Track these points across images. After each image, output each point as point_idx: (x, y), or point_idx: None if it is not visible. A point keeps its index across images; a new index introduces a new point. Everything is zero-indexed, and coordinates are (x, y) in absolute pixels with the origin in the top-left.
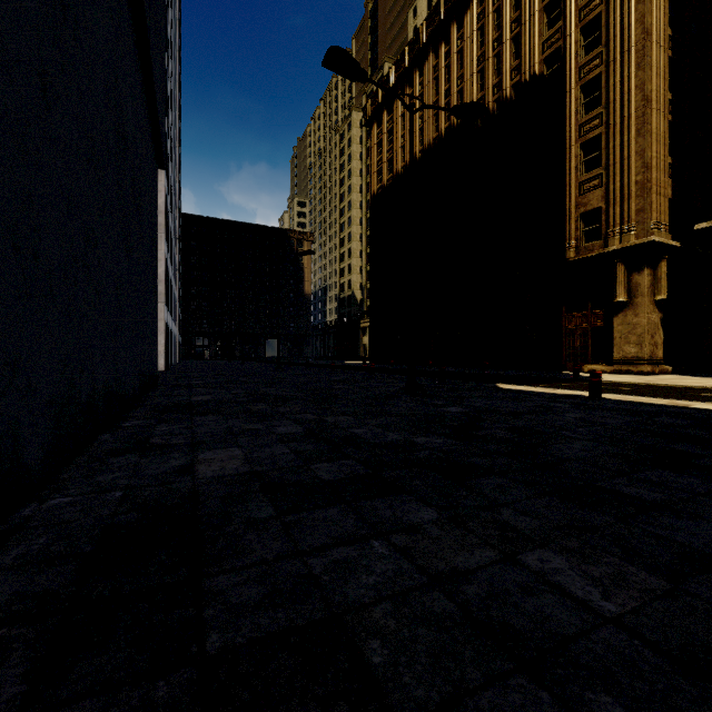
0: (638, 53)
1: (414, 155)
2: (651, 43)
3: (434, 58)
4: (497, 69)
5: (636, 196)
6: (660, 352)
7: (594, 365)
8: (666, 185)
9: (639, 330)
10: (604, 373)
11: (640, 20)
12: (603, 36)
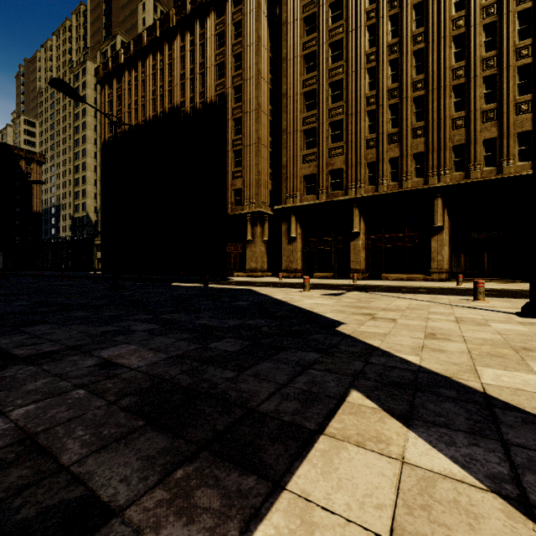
0: (256, 114)
1: (138, 122)
2: (261, 111)
3: (153, 59)
4: (193, 88)
5: (255, 186)
6: (266, 266)
7: (239, 273)
8: (268, 183)
9: (256, 255)
10: (243, 277)
11: (257, 98)
12: (242, 97)
